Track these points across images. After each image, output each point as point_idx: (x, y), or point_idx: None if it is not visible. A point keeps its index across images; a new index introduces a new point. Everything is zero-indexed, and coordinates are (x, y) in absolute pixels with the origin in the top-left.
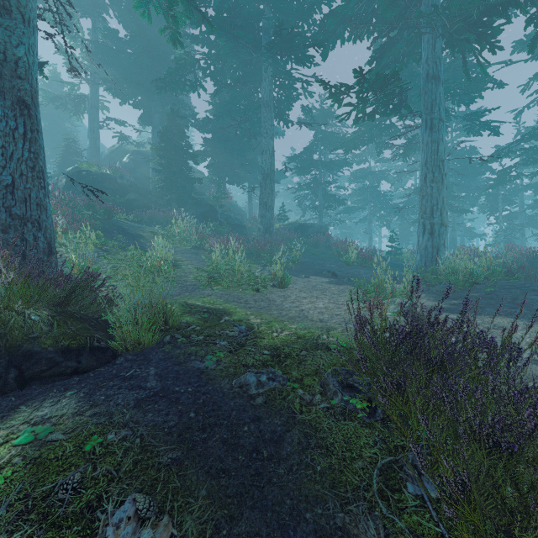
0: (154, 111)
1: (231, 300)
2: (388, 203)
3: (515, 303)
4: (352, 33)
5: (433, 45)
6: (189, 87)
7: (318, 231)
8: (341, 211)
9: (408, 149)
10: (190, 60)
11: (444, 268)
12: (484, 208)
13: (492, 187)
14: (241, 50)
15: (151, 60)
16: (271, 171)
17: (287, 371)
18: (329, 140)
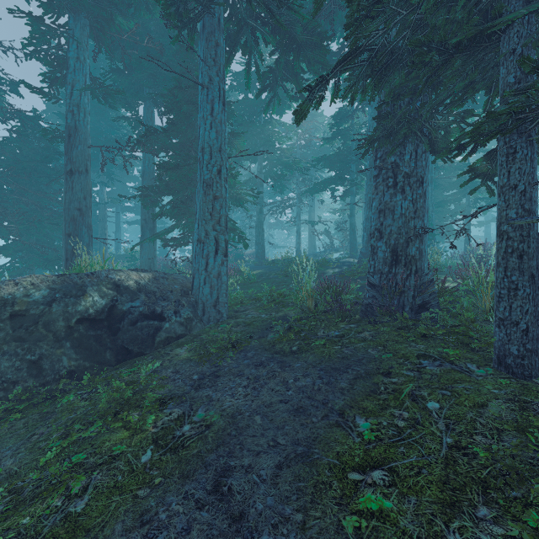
0: None
1: None
2: None
3: None
4: None
5: None
6: None
7: None
8: None
9: None
10: None
11: None
12: None
13: None
14: None
15: None
16: None
17: None
18: None
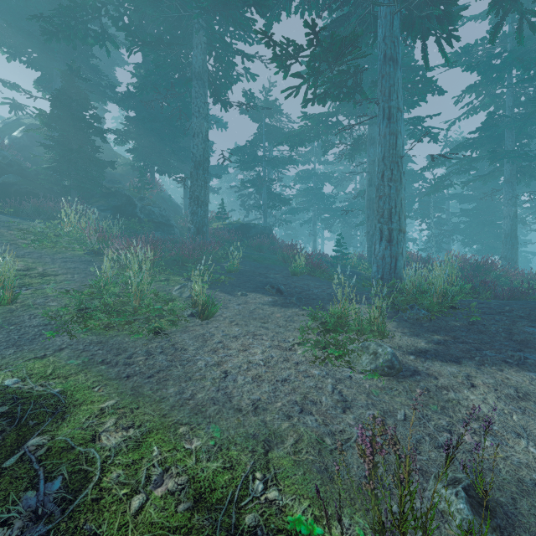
0: (55, 74)
1: (99, 360)
2: (332, 205)
3: (514, 340)
4: None
5: (391, 22)
6: (93, 39)
7: (261, 232)
8: (286, 211)
9: (355, 149)
10: (91, 0)
11: (410, 285)
12: (417, 214)
13: (429, 193)
14: (164, 1)
15: (51, 8)
16: (204, 158)
17: None
18: (273, 135)
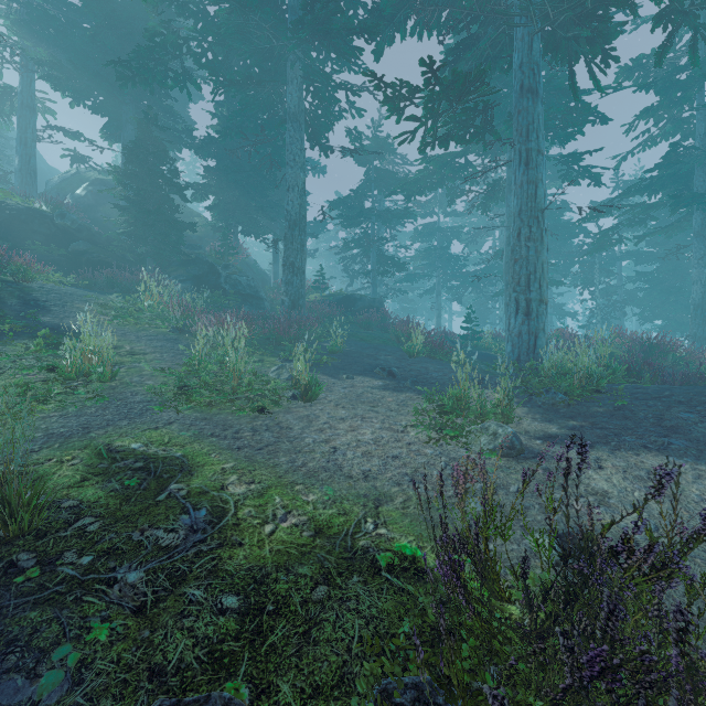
0: (125, 119)
1: (208, 433)
2: (461, 269)
3: (663, 426)
4: (417, 17)
5: (529, 45)
6: (173, 82)
7: (370, 306)
8: (402, 279)
9: (490, 197)
10: (172, 38)
11: (549, 366)
12: (577, 279)
13: (590, 252)
14: (254, 32)
15: (120, 42)
16: (300, 216)
17: (269, 681)
18: (385, 182)
